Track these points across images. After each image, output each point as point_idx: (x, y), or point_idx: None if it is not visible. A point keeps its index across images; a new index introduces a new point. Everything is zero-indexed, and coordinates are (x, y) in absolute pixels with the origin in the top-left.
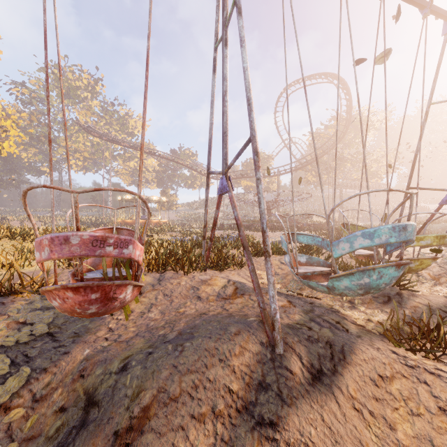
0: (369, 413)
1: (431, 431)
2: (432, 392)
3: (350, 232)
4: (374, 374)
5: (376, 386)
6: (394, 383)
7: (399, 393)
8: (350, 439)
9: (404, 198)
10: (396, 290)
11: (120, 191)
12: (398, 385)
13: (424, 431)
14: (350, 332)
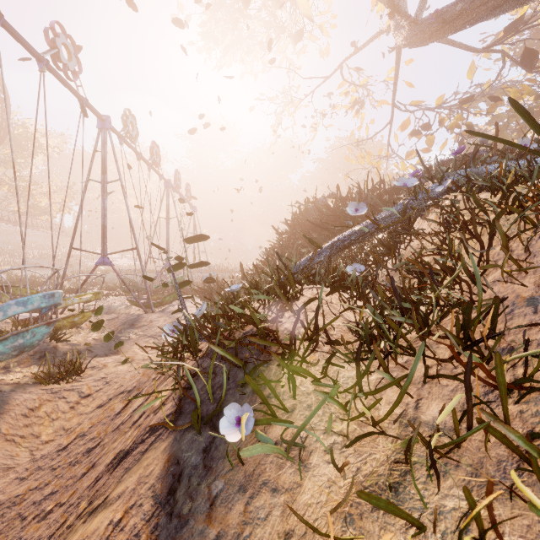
0: (21, 438)
1: (65, 423)
2: (68, 401)
3: (5, 294)
4: (26, 410)
5: (28, 418)
6: (42, 408)
7: (45, 413)
8: (3, 458)
9: (67, 257)
10: (53, 344)
11: None
12: (45, 408)
13: (60, 426)
14: (4, 391)
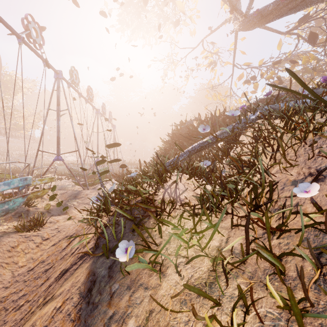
0: (6, 264)
1: (33, 255)
2: (35, 242)
3: None
4: (9, 248)
5: (10, 252)
6: (19, 247)
7: (21, 249)
8: None
9: (36, 156)
10: (27, 208)
11: None
12: (21, 246)
13: (30, 257)
14: None
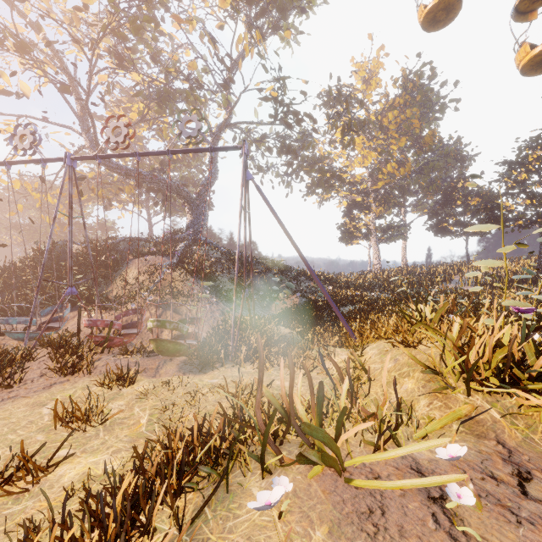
0: None
1: None
2: None
3: None
4: None
5: None
6: None
7: None
8: None
9: None
10: None
11: (131, 298)
12: None
13: None
14: None
